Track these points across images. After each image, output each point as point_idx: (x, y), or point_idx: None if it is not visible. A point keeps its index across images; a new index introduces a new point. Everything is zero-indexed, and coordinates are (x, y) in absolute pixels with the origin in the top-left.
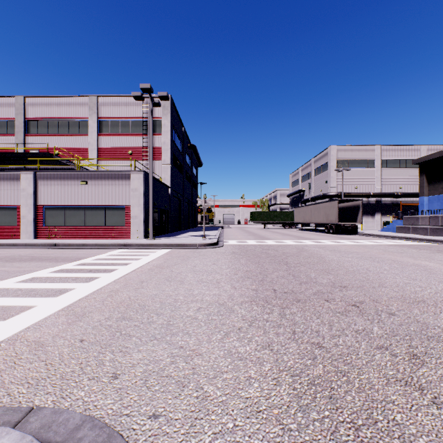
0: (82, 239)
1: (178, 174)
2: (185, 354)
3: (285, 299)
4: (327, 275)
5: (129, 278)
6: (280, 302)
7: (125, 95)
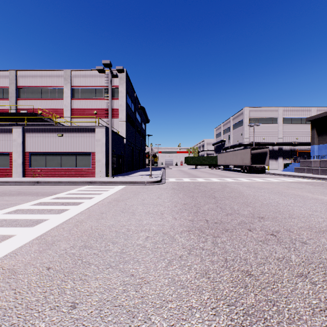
0: (59, 178)
1: (131, 129)
2: (135, 282)
3: (216, 229)
4: (246, 207)
5: (92, 210)
6: (212, 232)
7: (91, 69)
